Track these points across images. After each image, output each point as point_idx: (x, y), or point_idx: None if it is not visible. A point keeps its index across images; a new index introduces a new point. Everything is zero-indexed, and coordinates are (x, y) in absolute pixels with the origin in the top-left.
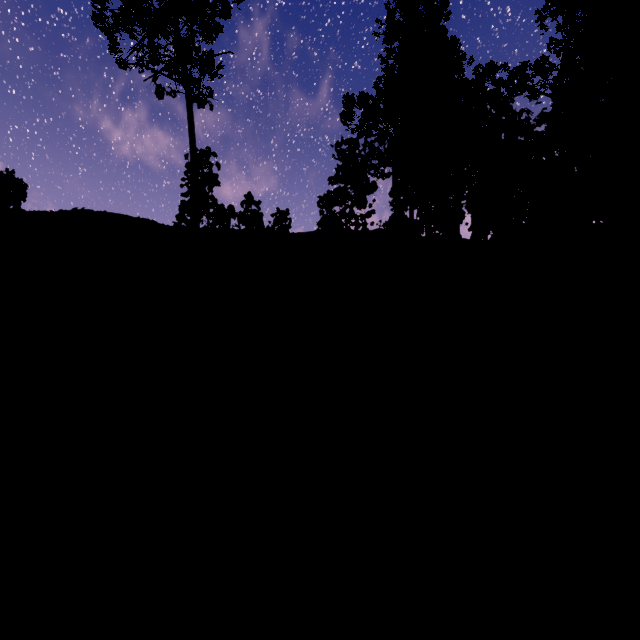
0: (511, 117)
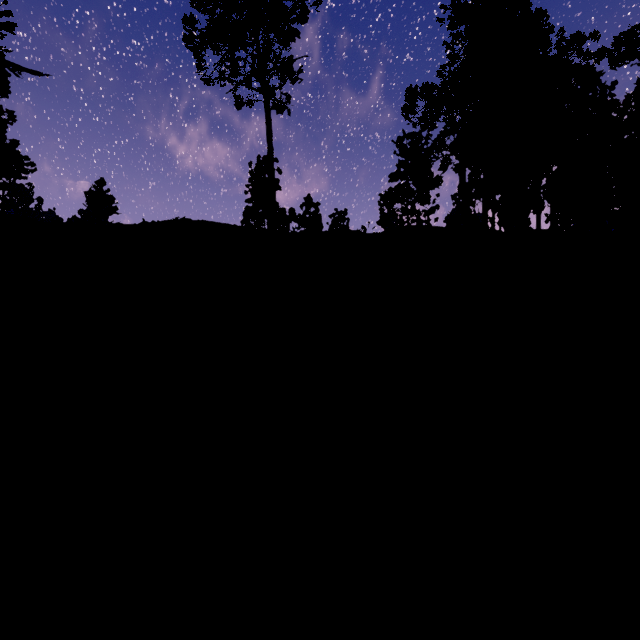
0: (600, 92)
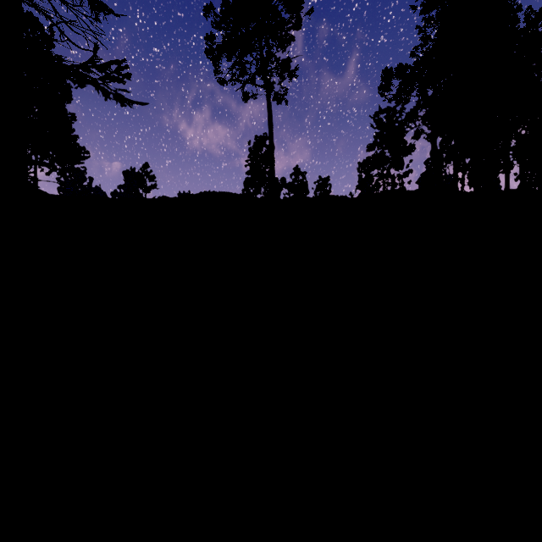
0: None
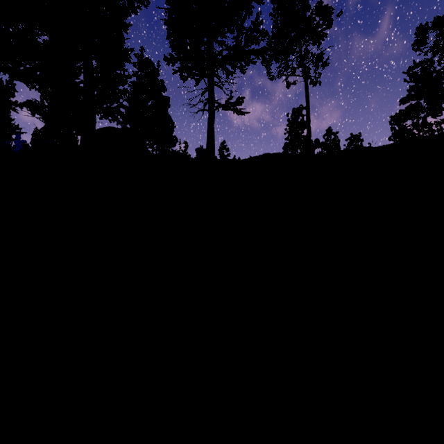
0: None
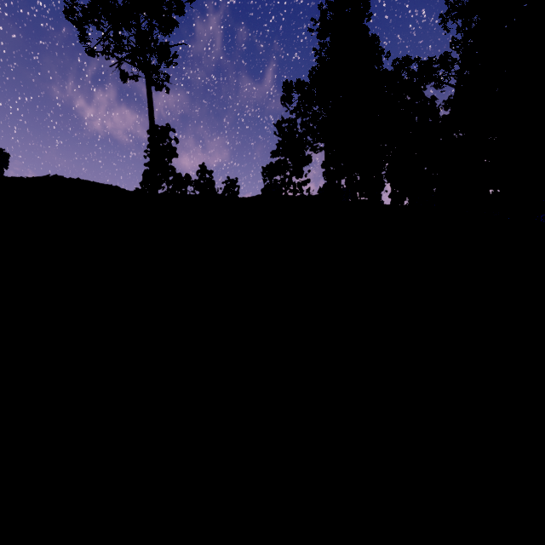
0: (423, 102)
